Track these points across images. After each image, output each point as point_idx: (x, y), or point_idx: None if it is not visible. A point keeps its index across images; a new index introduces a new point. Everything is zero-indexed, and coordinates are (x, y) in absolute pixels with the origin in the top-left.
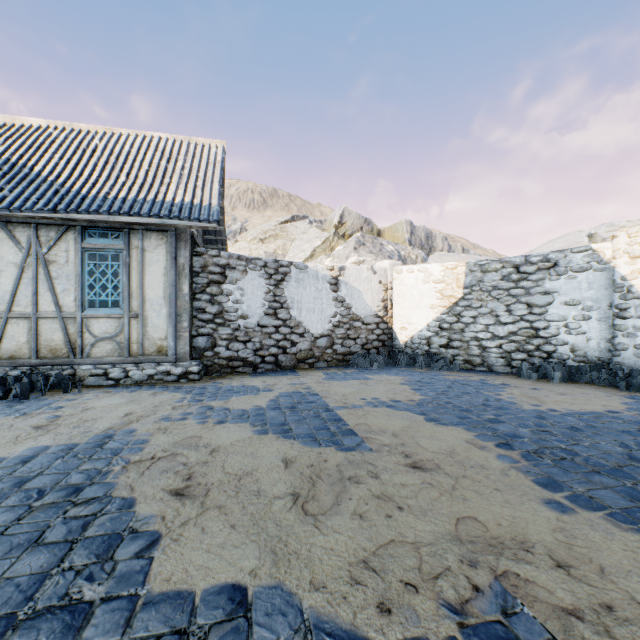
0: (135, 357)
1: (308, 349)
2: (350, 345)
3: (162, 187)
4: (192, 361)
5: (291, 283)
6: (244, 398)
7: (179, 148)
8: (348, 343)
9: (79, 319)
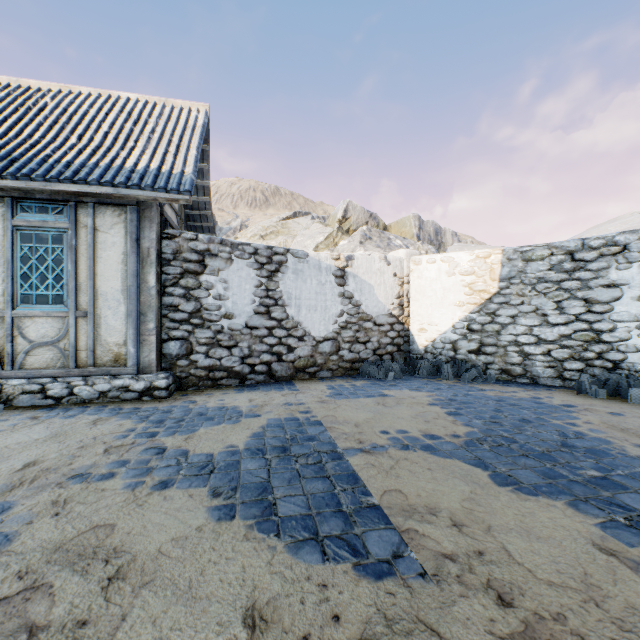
0: (83, 368)
1: (309, 355)
2: (359, 350)
3: (123, 151)
4: (160, 372)
5: (288, 275)
6: (216, 430)
7: (151, 110)
8: (357, 348)
9: (8, 319)
